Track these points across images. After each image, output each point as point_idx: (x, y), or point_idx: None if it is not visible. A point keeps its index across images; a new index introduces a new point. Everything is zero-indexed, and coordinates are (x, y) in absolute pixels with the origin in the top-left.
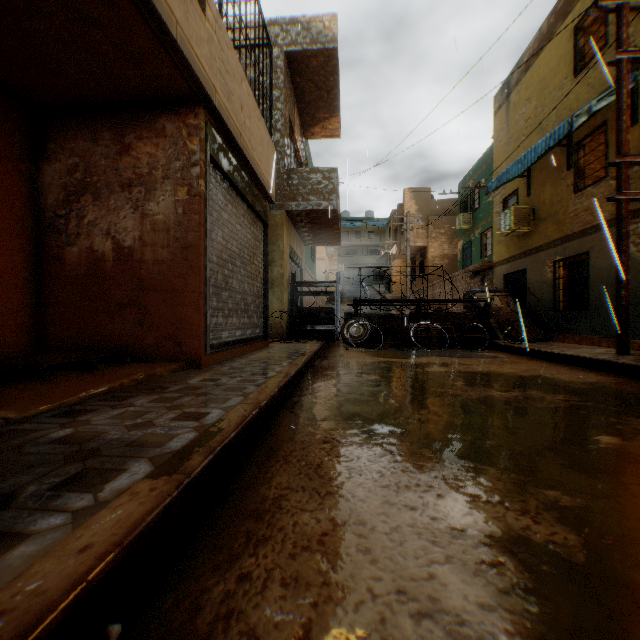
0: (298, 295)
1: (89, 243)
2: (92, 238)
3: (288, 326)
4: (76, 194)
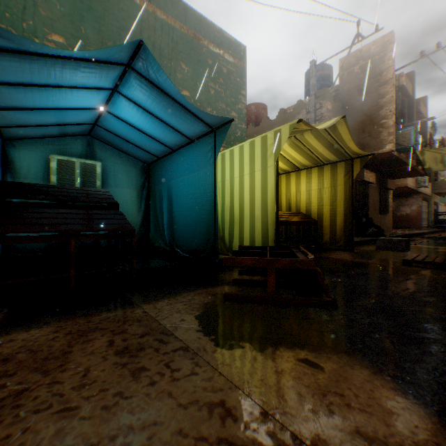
0: (435, 215)
1: (400, 213)
2: (400, 212)
3: (432, 225)
4: (397, 206)
